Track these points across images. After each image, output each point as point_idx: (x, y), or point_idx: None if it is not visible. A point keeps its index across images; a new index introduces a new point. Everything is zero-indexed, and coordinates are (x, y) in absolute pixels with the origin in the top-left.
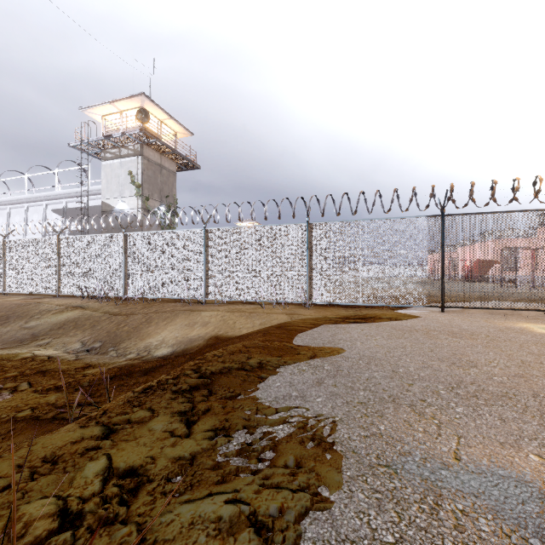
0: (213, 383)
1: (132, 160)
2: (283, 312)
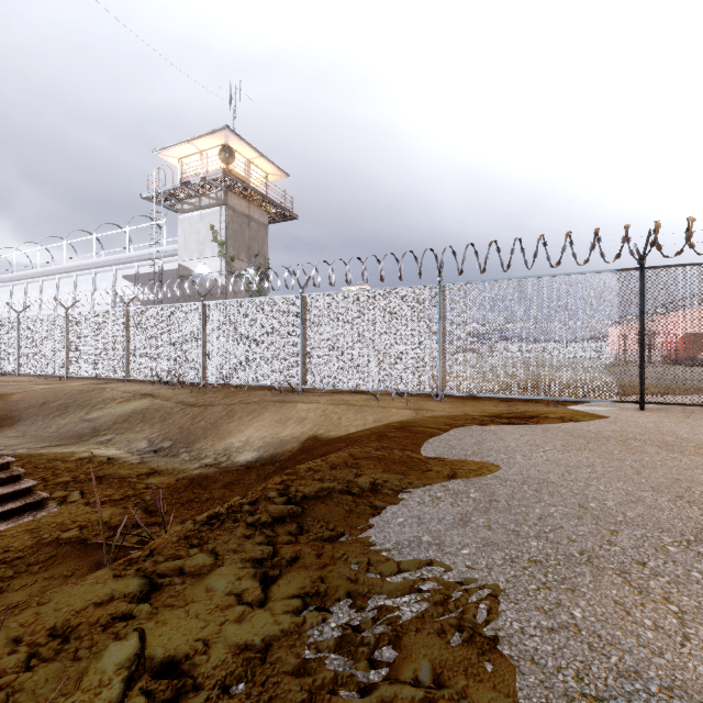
0: (305, 514)
1: (214, 211)
2: (406, 406)
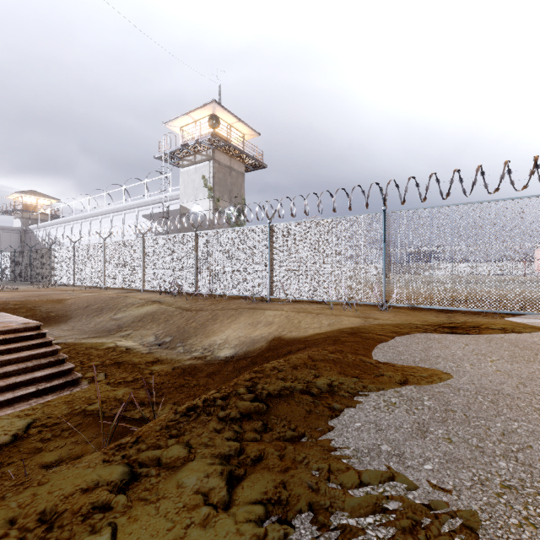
0: (269, 412)
1: (205, 165)
2: (355, 314)
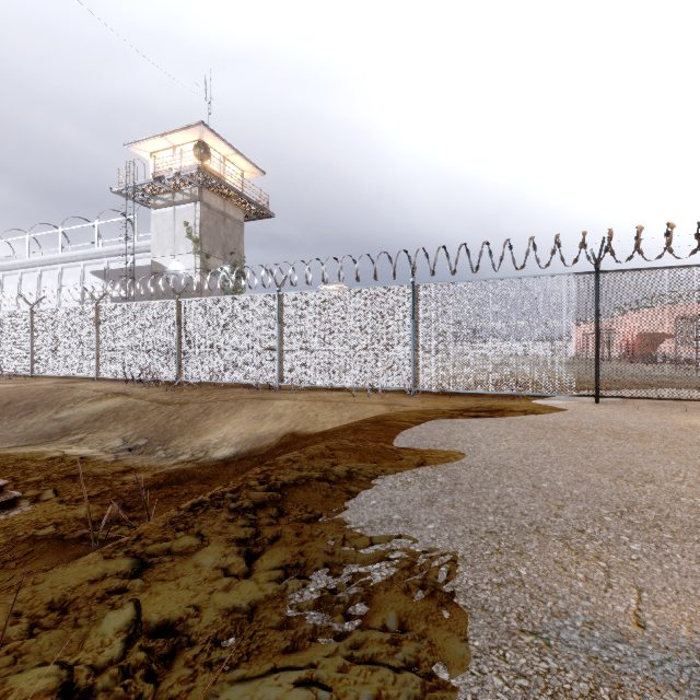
0: (285, 499)
1: (188, 208)
2: (381, 401)
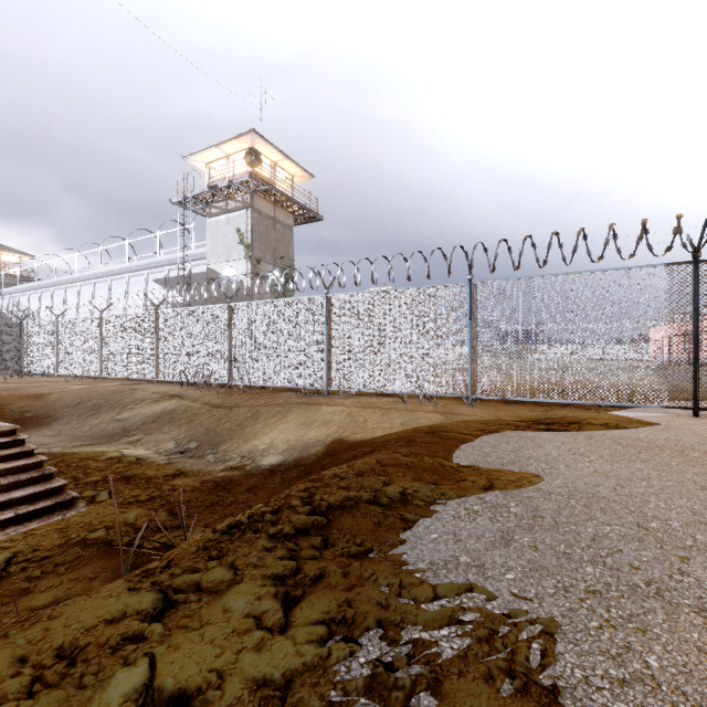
0: (330, 526)
1: (240, 214)
2: (435, 409)
